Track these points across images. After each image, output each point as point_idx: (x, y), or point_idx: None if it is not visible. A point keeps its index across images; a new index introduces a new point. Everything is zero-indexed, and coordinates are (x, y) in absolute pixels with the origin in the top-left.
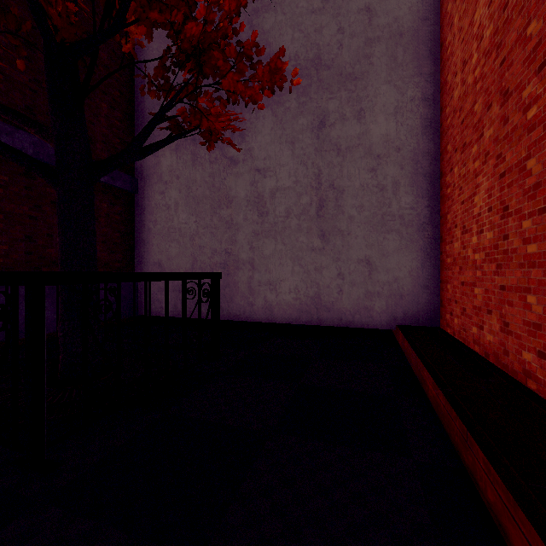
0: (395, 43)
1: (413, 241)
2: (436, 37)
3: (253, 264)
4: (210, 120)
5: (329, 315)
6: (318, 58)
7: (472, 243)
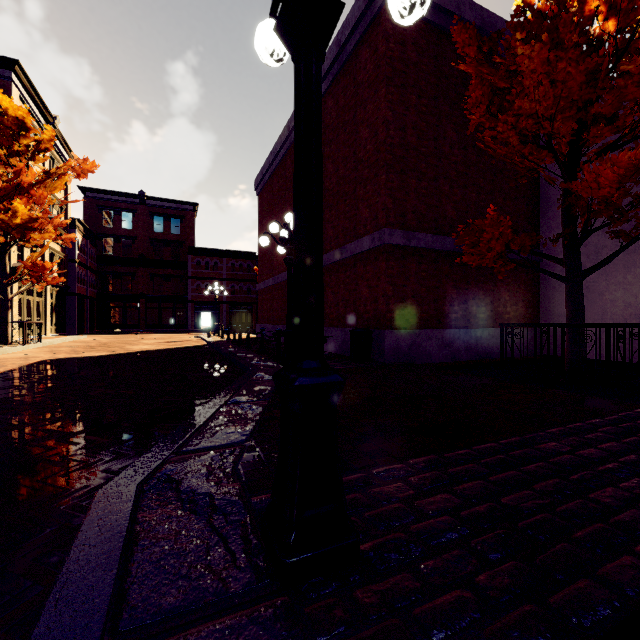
0: None
1: None
2: None
3: None
4: None
5: None
6: None
7: None
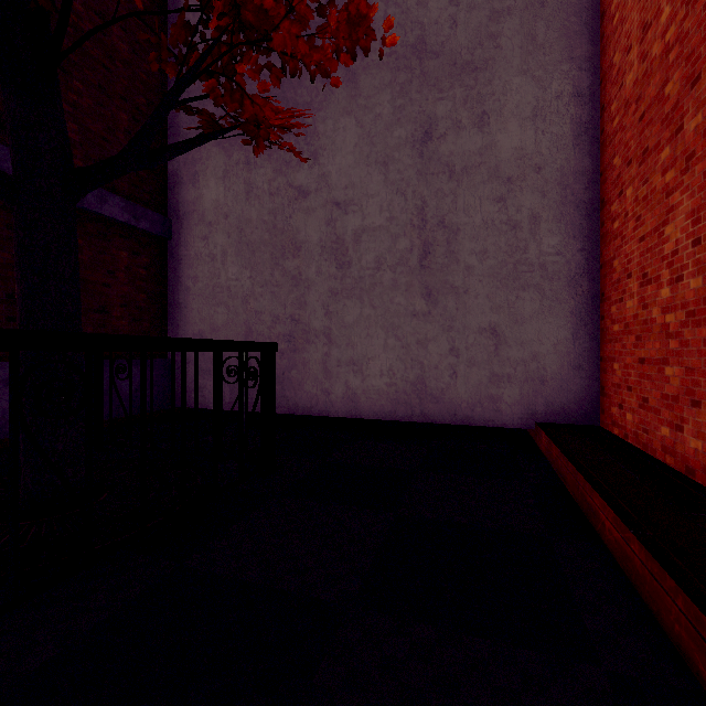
0: (533, 16)
1: (560, 300)
2: (594, 5)
3: (330, 335)
4: (256, 103)
5: (438, 407)
6: (422, 42)
7: (660, 298)
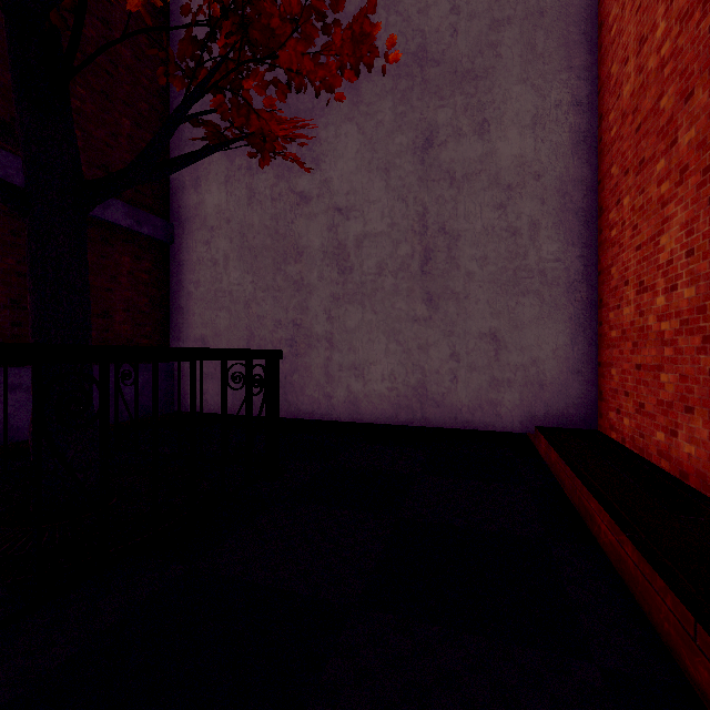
0: (533, 26)
1: (559, 306)
2: (593, 15)
3: (332, 340)
4: (262, 118)
5: (439, 412)
6: (423, 50)
7: (655, 306)
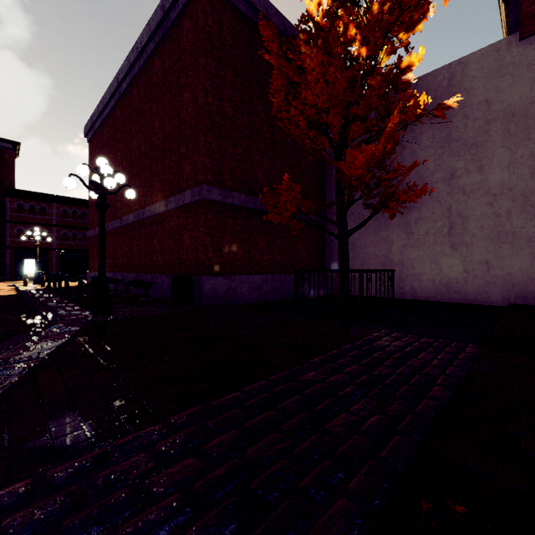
0: (508, 121)
1: (522, 248)
2: None
3: (403, 264)
4: (393, 210)
5: (457, 296)
6: (449, 136)
7: None
